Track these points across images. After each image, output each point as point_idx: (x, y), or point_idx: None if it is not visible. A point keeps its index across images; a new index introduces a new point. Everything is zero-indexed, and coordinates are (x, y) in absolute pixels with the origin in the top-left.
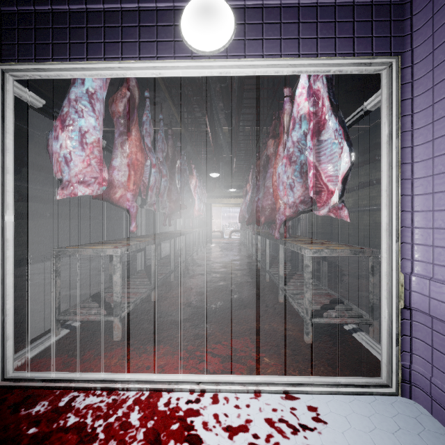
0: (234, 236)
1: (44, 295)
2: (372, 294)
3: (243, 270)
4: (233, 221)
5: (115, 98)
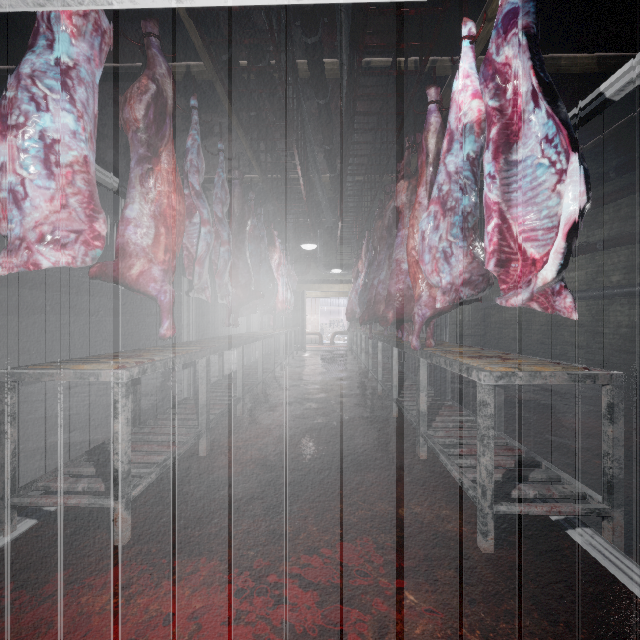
0: (338, 339)
1: (18, 444)
2: (610, 458)
3: (354, 397)
4: (336, 318)
5: (128, 96)
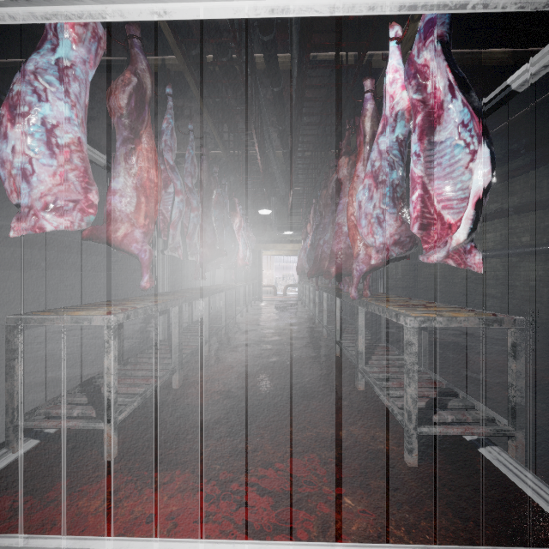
0: (290, 291)
1: None
2: (514, 388)
3: (303, 339)
4: (288, 273)
5: (114, 87)
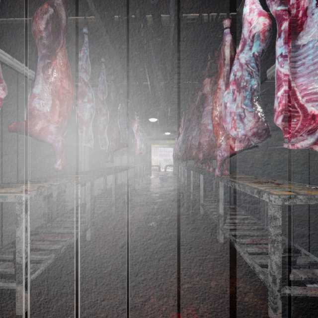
0: (168, 169)
1: None
2: None
3: (178, 201)
4: (167, 158)
5: (36, 16)
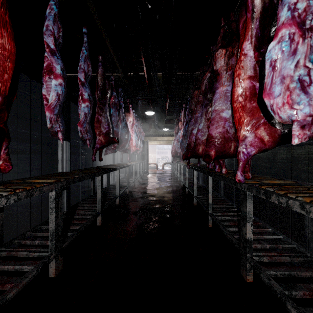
0: (166, 166)
1: None
2: None
3: (179, 207)
4: (165, 155)
5: None
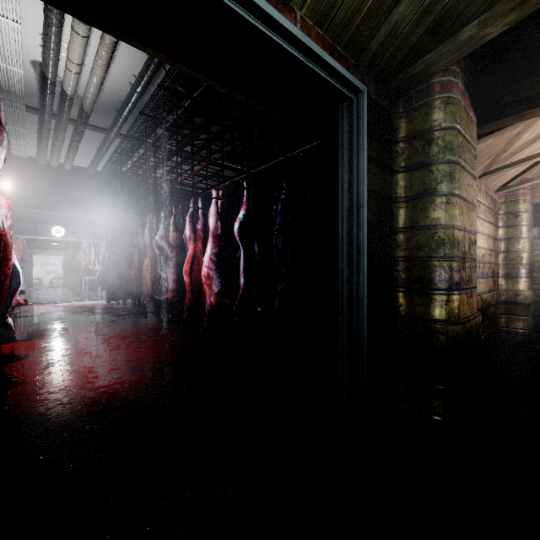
0: (54, 284)
1: None
2: None
3: (67, 295)
4: (52, 268)
5: None
